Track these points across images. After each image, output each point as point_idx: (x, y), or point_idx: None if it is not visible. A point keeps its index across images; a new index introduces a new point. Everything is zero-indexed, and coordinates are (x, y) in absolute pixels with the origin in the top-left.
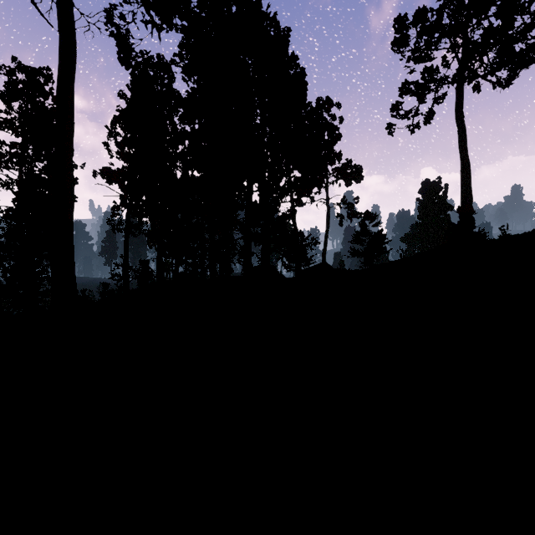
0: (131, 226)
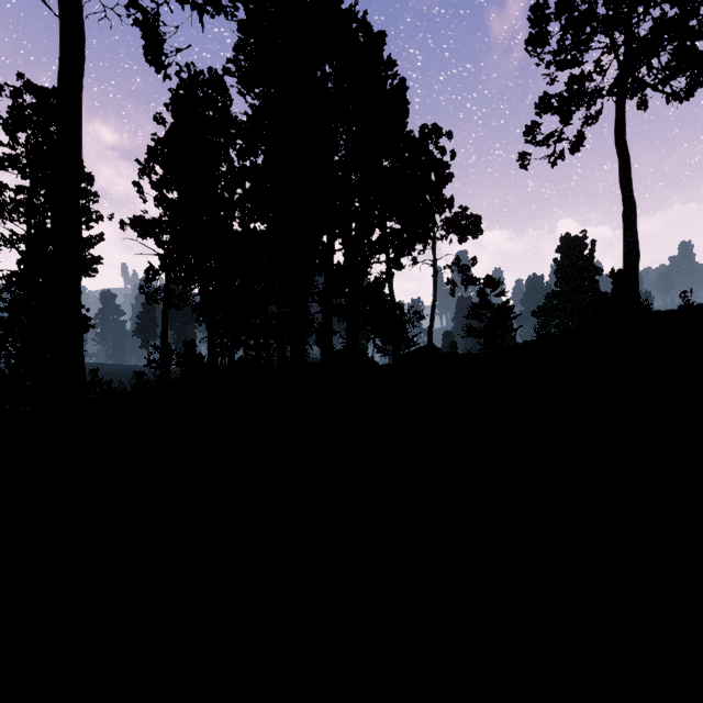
0: (172, 296)
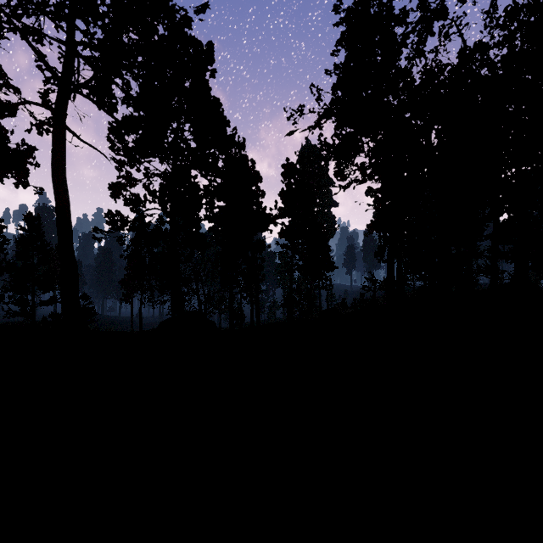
0: None
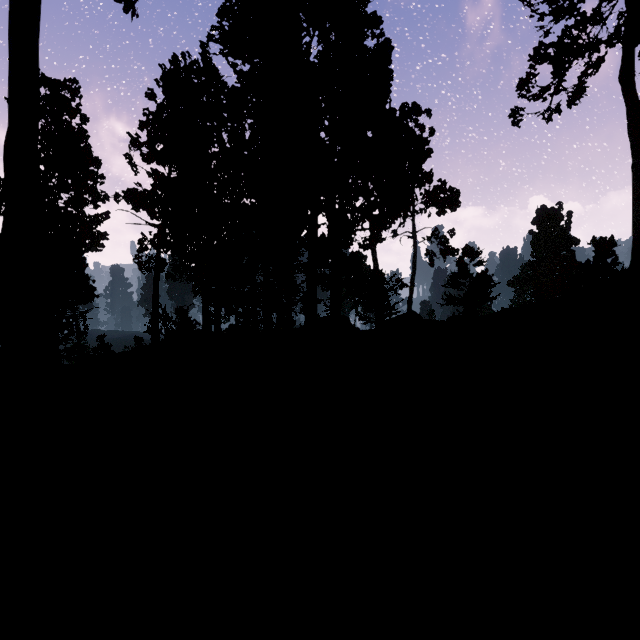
0: (163, 265)
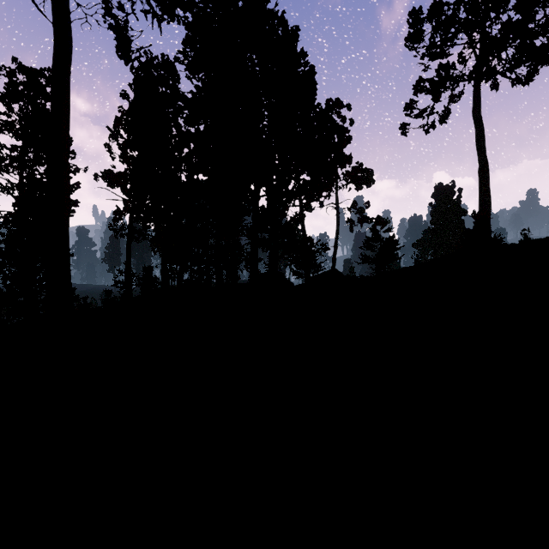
0: (134, 232)
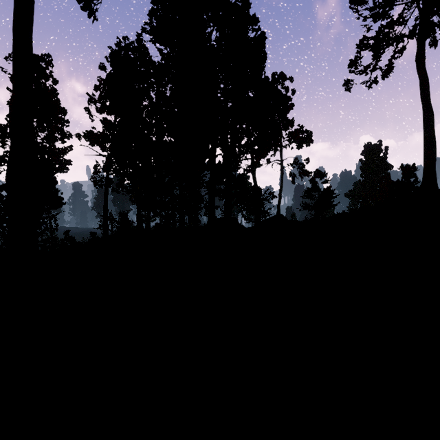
0: (111, 183)
